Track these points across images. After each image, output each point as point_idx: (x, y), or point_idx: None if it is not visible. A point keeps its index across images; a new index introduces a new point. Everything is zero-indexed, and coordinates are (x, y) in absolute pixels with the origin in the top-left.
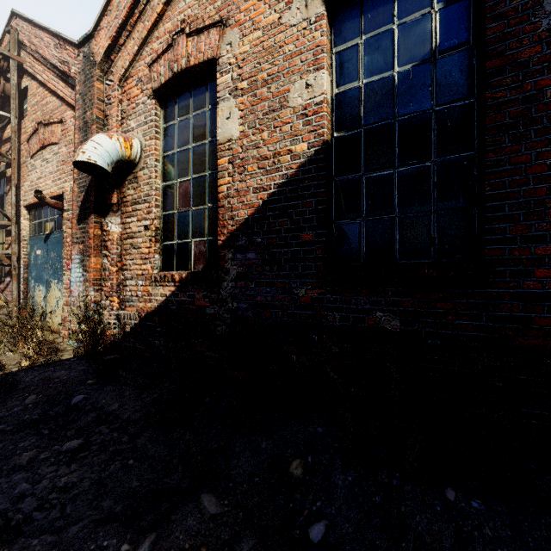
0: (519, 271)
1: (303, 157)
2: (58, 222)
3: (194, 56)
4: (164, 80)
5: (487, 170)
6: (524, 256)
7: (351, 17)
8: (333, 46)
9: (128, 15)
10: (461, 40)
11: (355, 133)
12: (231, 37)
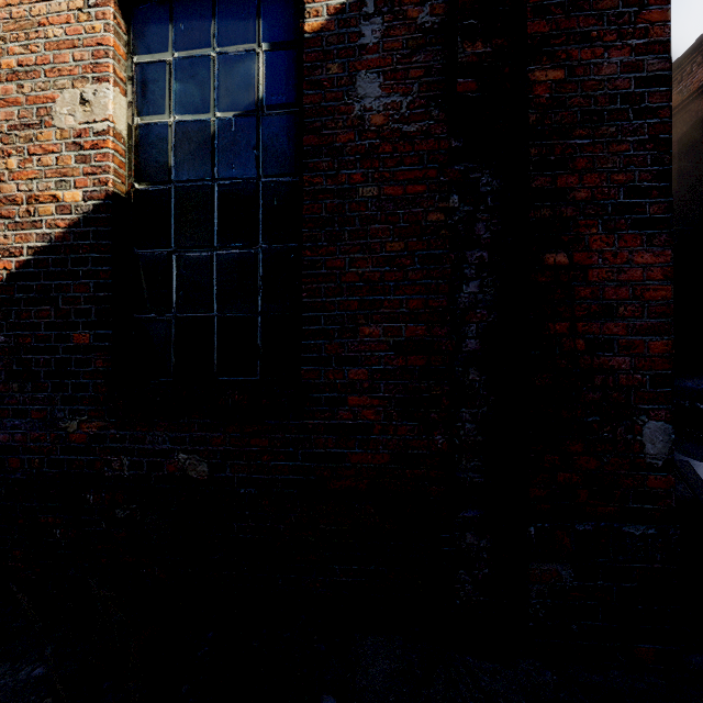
0: (334, 398)
1: (76, 211)
2: None
3: None
4: None
5: (304, 272)
6: (339, 381)
7: (157, 19)
8: (132, 53)
9: None
10: (287, 99)
11: (162, 189)
12: None
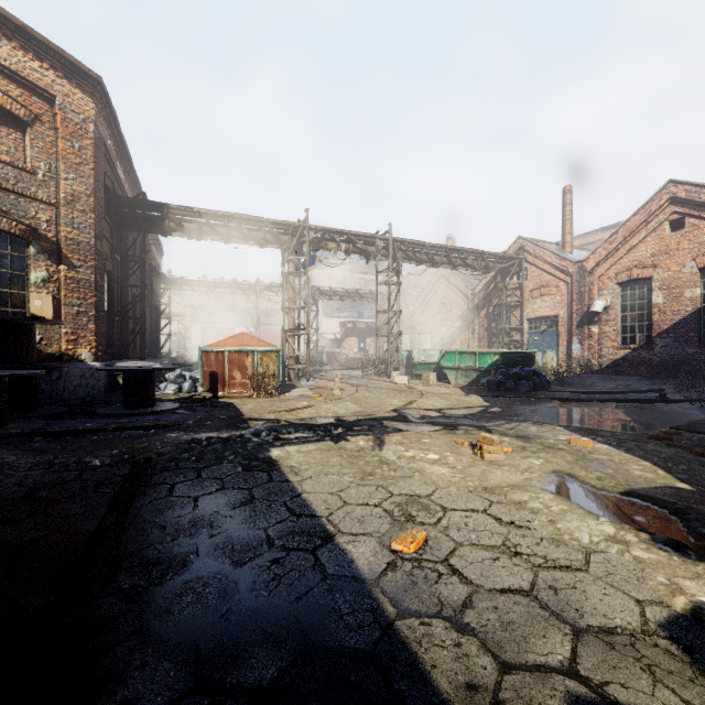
0: None
1: (689, 312)
2: (550, 326)
3: (640, 275)
4: (624, 280)
5: None
6: None
7: None
8: (701, 279)
9: (605, 256)
10: None
11: None
12: (658, 271)
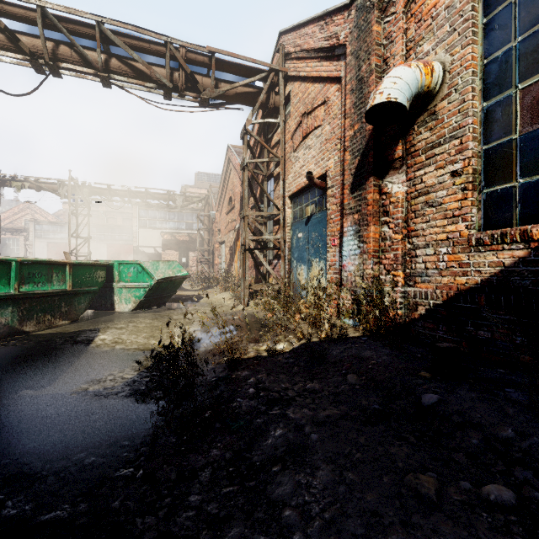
0: None
1: None
2: (319, 203)
3: None
4: None
5: None
6: None
7: None
8: None
9: None
10: None
11: None
12: None
